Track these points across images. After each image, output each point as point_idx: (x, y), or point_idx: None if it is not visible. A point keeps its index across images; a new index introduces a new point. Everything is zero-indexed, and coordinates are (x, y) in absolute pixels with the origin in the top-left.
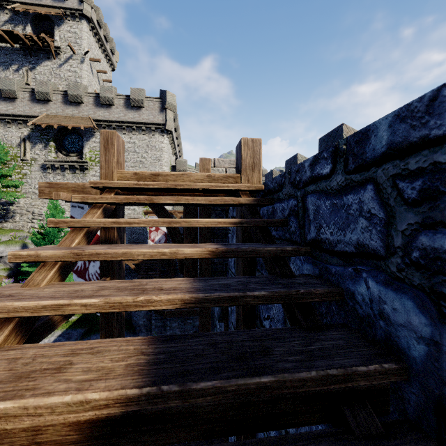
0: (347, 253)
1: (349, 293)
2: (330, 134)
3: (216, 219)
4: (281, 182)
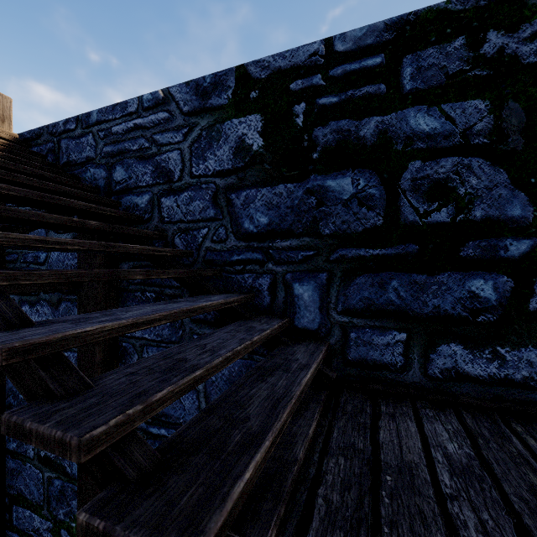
0: (83, 162)
1: (84, 178)
2: None
3: None
4: (40, 133)
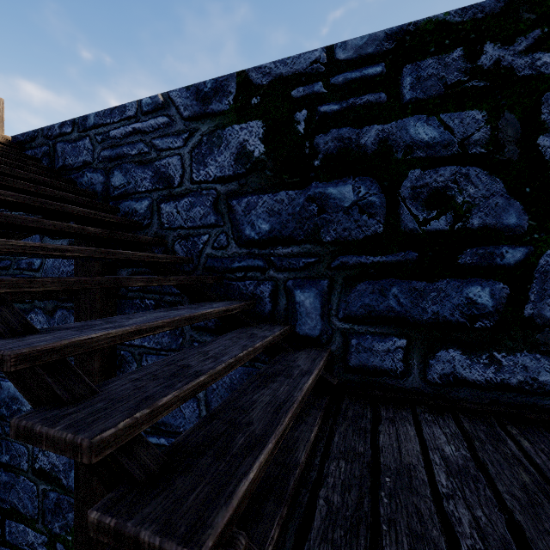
0: (79, 166)
1: (80, 183)
2: None
3: None
4: (35, 136)
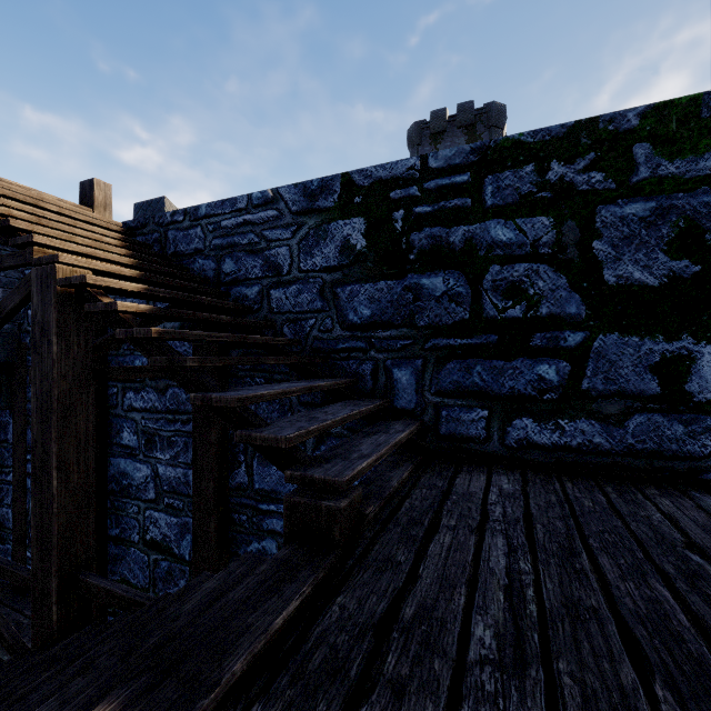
0: (191, 253)
1: (192, 269)
2: (150, 203)
3: (108, 231)
4: (146, 223)
